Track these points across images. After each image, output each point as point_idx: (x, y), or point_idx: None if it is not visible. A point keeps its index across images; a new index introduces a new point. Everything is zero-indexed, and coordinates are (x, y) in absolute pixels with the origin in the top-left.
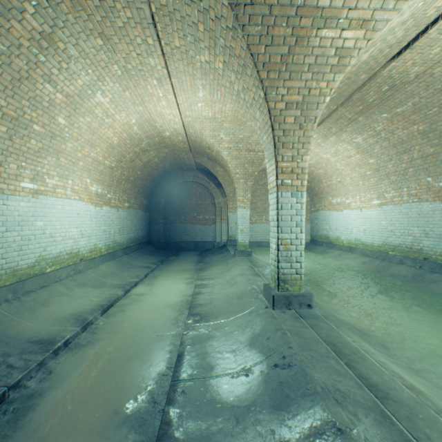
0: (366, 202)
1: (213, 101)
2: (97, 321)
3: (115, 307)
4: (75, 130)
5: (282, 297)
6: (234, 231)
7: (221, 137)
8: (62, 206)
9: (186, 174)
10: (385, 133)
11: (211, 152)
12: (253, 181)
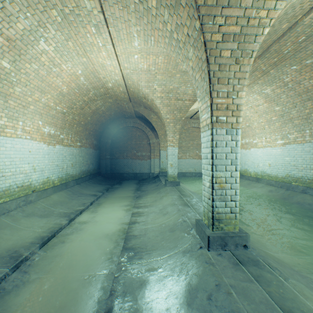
0: (271, 142)
1: (148, 52)
2: (34, 256)
3: (56, 238)
4: (22, 75)
5: (217, 238)
6: (165, 164)
7: (154, 88)
8: (12, 145)
9: (127, 120)
10: (292, 84)
11: (147, 101)
12: (180, 125)
